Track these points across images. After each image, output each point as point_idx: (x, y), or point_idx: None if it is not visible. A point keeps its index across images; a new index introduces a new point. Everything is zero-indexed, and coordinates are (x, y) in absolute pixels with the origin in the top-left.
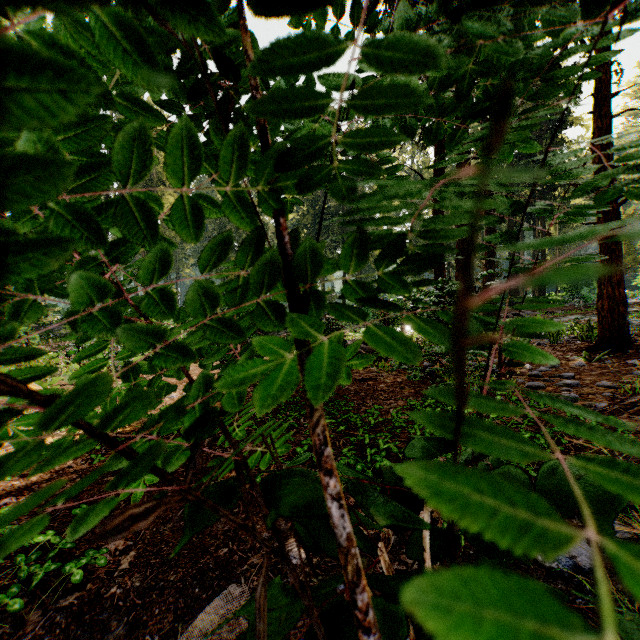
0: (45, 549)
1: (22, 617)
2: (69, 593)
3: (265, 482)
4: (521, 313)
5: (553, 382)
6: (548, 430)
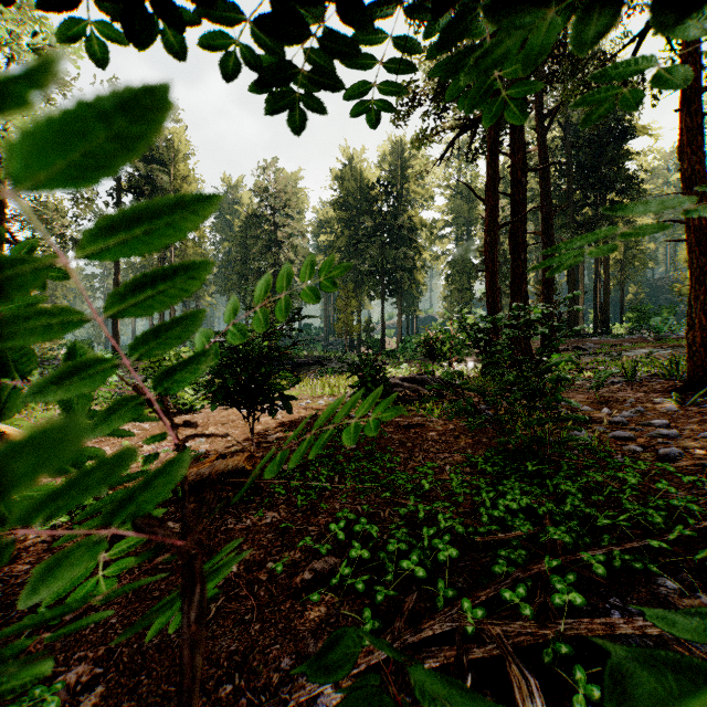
0: None
1: None
2: None
3: None
4: (583, 346)
5: (643, 432)
6: (660, 502)
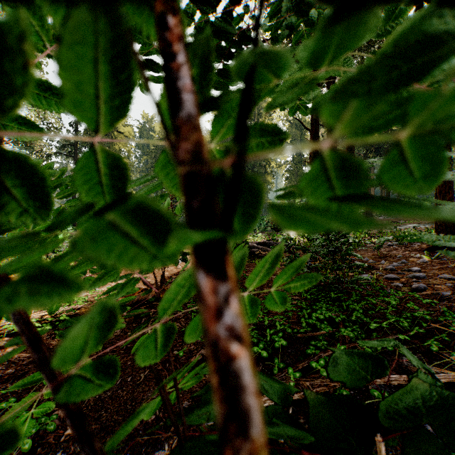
0: None
1: None
2: None
3: None
4: None
5: (405, 274)
6: (409, 314)
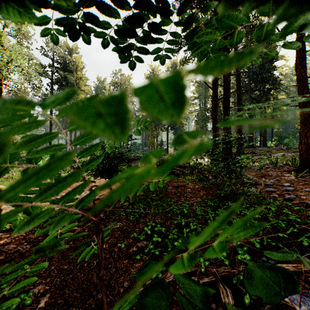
0: None
1: None
2: None
3: None
4: (255, 151)
5: (279, 188)
6: (284, 218)
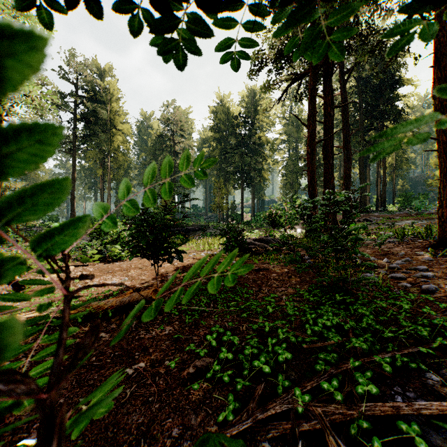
0: None
1: None
2: None
3: None
4: (369, 219)
5: (411, 274)
6: (425, 321)
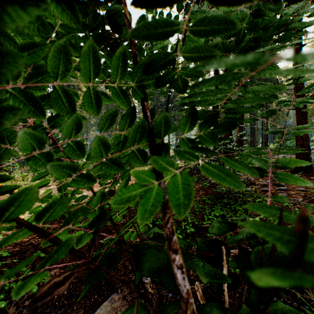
0: (19, 274)
1: (6, 310)
2: (30, 297)
3: (133, 252)
4: None
5: (274, 188)
6: None
